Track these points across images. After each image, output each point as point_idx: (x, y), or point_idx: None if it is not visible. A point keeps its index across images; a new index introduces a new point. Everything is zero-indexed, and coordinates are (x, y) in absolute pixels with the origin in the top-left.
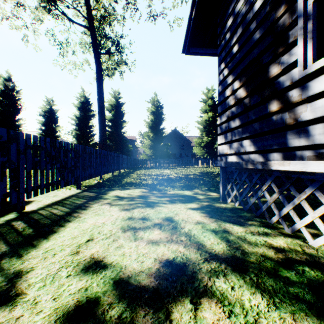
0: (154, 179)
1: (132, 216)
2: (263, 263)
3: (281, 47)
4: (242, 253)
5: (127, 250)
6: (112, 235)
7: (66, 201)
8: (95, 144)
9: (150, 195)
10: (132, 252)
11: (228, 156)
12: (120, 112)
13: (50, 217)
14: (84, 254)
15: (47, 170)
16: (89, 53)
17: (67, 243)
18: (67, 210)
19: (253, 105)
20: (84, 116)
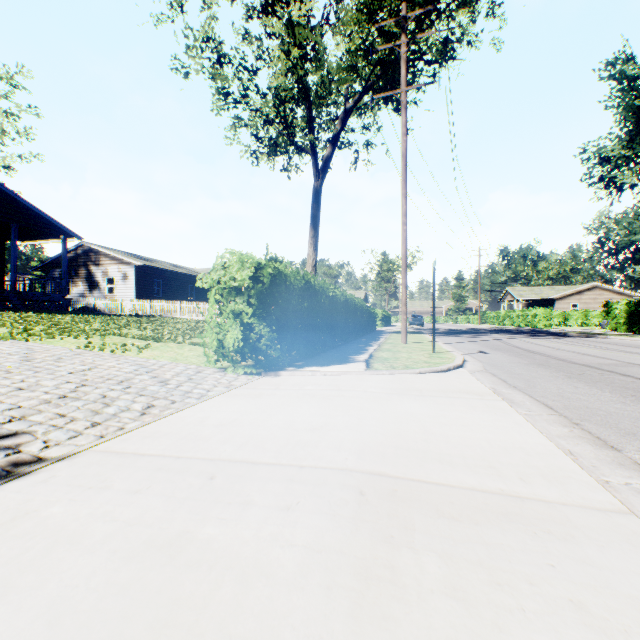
0: None
1: None
2: None
3: None
4: None
5: None
6: None
7: None
8: None
9: None
10: None
11: None
12: None
13: None
14: None
15: None
16: None
17: None
18: None
19: None
20: None
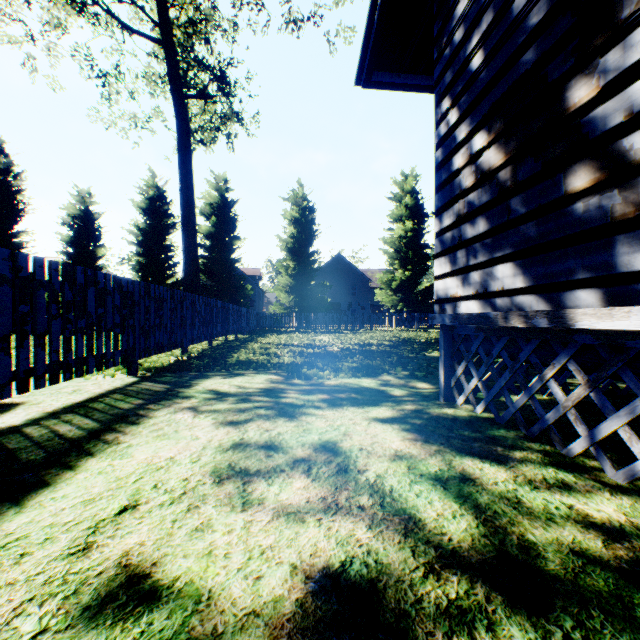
0: (296, 355)
1: (242, 441)
2: (585, 579)
3: (600, 33)
4: (521, 545)
5: (220, 538)
6: (188, 494)
7: (96, 404)
8: (177, 283)
9: (286, 388)
10: (234, 544)
11: (458, 302)
12: (229, 218)
13: (47, 445)
14: (103, 553)
15: (54, 335)
16: (164, 96)
17: (65, 518)
18: (93, 425)
19: (522, 182)
20: (154, 227)
